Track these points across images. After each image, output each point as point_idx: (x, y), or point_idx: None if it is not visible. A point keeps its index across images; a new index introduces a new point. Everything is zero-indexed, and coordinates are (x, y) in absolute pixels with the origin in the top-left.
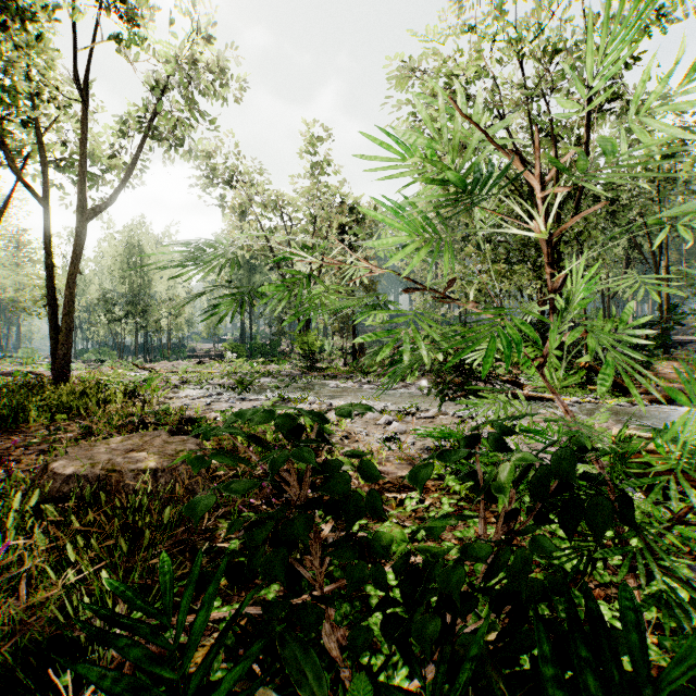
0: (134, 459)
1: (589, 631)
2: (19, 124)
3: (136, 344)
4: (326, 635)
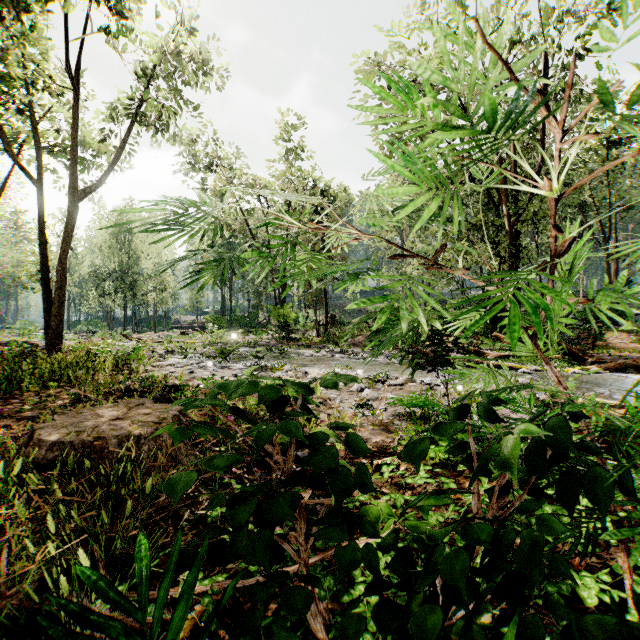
0: (118, 426)
1: (599, 620)
2: (15, 111)
3: (125, 316)
4: (312, 615)
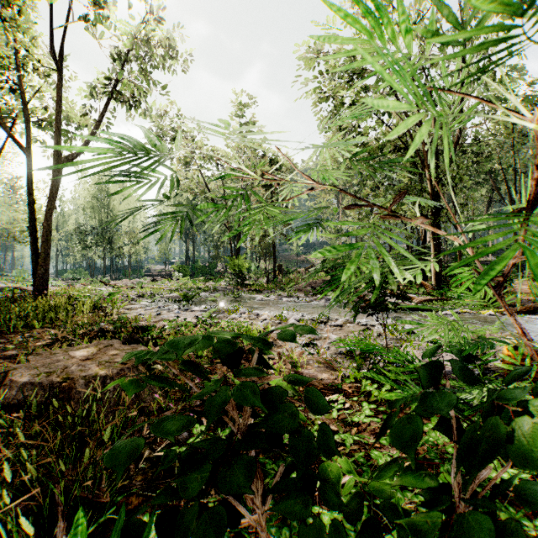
0: (87, 367)
1: None
2: (8, 90)
3: (104, 265)
4: None
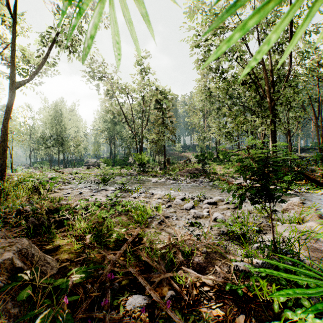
0: None
1: None
2: None
3: (58, 159)
4: None
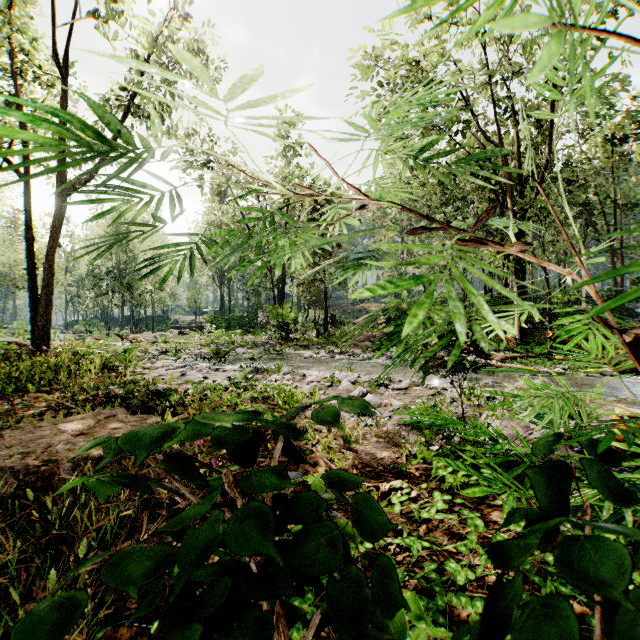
0: (77, 445)
1: None
2: (3, 104)
3: (122, 316)
4: None
